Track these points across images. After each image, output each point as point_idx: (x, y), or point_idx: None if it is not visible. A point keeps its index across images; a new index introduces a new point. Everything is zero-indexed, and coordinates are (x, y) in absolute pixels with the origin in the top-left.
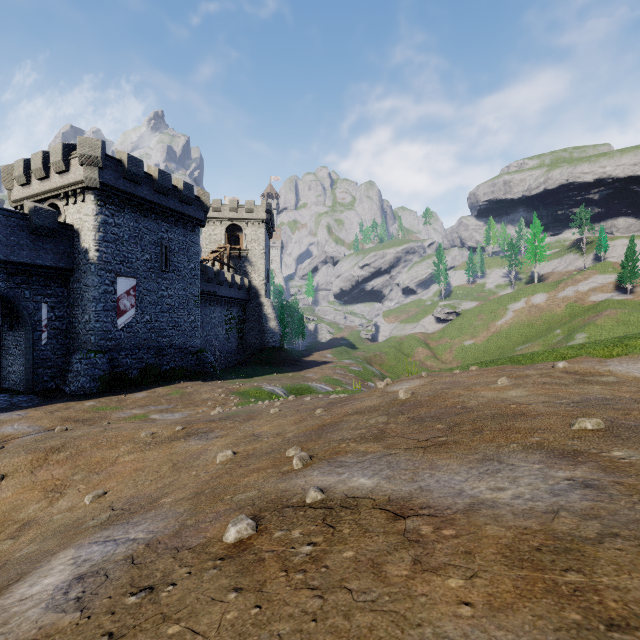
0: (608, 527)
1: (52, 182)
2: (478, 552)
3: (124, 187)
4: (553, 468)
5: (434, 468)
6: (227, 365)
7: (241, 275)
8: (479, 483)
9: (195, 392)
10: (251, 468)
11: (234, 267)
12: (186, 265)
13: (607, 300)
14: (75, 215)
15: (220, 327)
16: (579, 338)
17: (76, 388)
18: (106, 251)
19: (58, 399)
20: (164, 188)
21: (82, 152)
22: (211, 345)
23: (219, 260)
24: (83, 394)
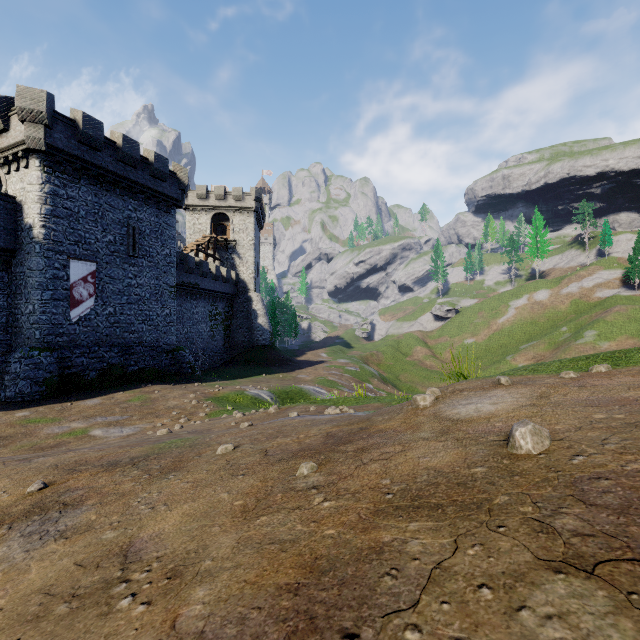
0: None
1: None
2: None
3: (79, 153)
4: None
5: None
6: (211, 365)
7: (228, 268)
8: None
9: (161, 398)
10: None
11: (221, 259)
12: (159, 250)
13: (614, 296)
14: (18, 185)
15: (203, 323)
16: (588, 335)
17: (13, 394)
18: (55, 228)
19: None
20: (131, 158)
21: (22, 105)
22: (193, 343)
23: (203, 250)
24: (21, 401)
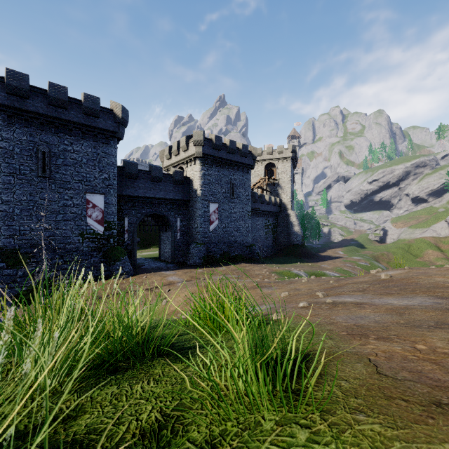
0: (426, 307)
1: (181, 156)
2: (379, 308)
3: (213, 153)
4: (431, 300)
5: (381, 298)
6: (266, 255)
7: (274, 196)
8: (395, 301)
9: (251, 269)
10: (299, 297)
11: (270, 191)
12: (243, 193)
13: None
14: (191, 172)
15: (262, 230)
16: None
17: (192, 262)
18: (204, 189)
19: (185, 267)
20: (232, 150)
21: (194, 139)
22: (256, 242)
23: (261, 187)
24: (195, 265)
